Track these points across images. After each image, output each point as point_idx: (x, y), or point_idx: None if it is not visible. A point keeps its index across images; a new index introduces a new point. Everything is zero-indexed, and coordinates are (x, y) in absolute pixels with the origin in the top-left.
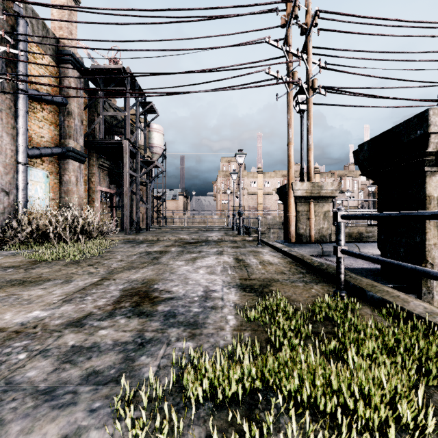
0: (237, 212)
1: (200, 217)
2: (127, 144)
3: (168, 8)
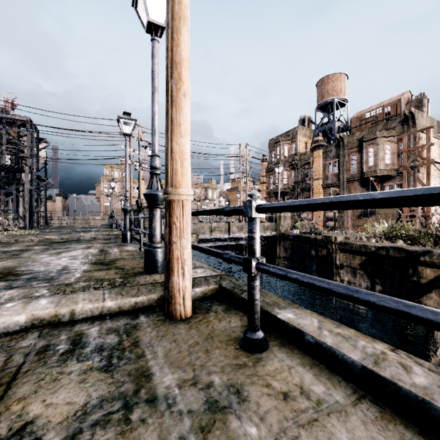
0: (111, 215)
1: (82, 218)
2: (28, 168)
3: (72, 130)
